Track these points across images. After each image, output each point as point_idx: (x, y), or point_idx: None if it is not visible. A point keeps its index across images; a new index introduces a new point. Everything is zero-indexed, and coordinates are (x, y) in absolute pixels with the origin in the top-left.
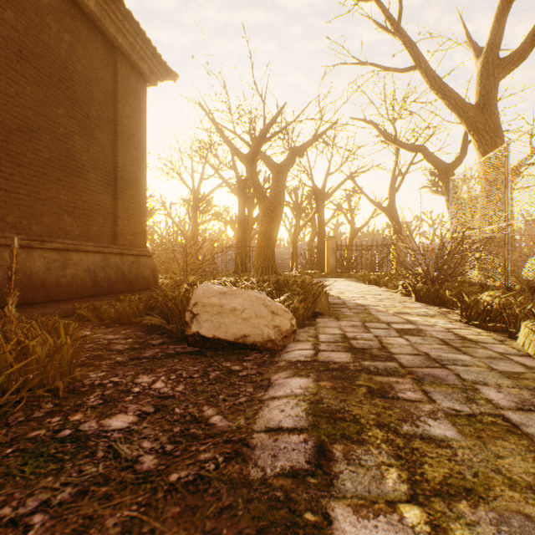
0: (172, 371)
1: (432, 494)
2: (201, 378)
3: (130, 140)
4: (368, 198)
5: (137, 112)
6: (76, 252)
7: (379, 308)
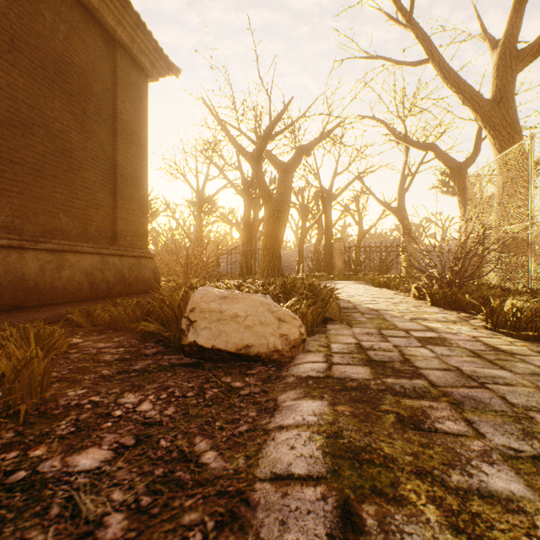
0: (163, 388)
1: None
2: (195, 397)
3: (131, 136)
4: (376, 199)
5: (138, 108)
6: (72, 253)
7: (393, 312)
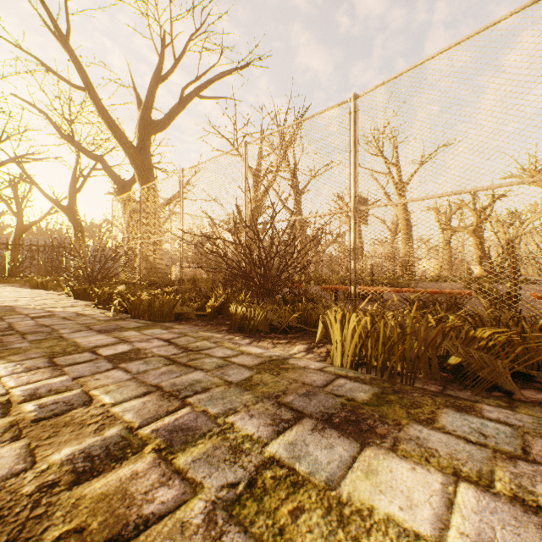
0: None
1: None
2: None
3: None
4: (43, 192)
5: None
6: None
7: (29, 306)
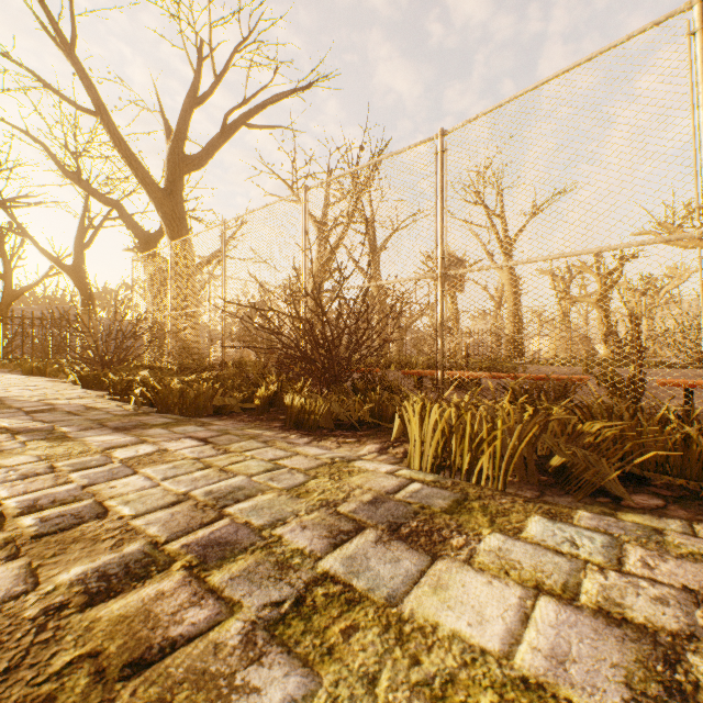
0: None
1: None
2: None
3: None
4: (39, 247)
5: None
6: None
7: (22, 398)
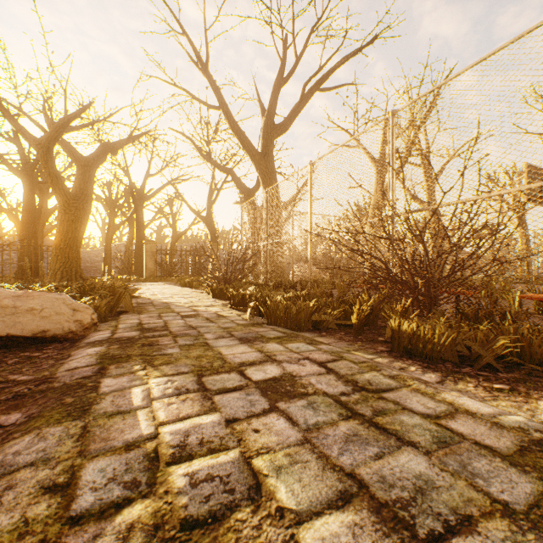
0: None
1: (153, 367)
2: None
3: None
4: (189, 206)
5: None
6: None
7: (180, 304)
